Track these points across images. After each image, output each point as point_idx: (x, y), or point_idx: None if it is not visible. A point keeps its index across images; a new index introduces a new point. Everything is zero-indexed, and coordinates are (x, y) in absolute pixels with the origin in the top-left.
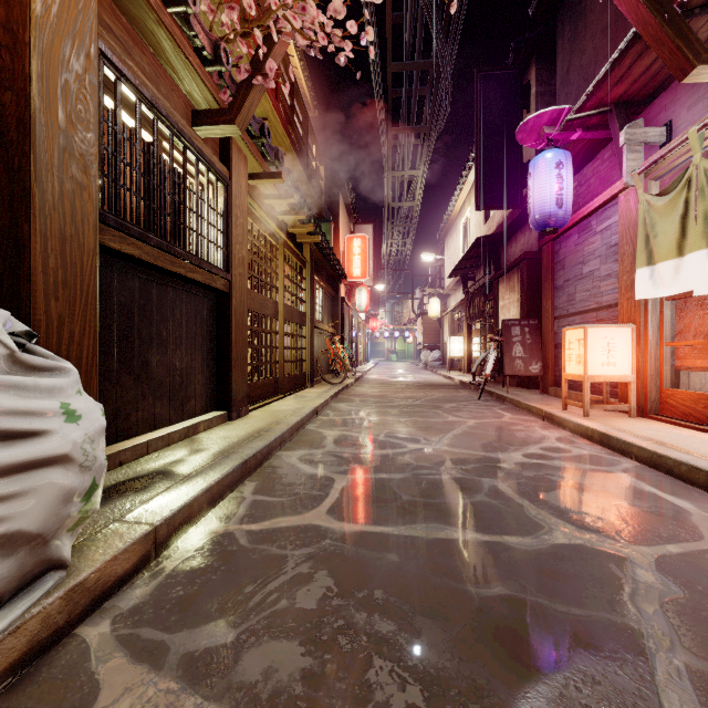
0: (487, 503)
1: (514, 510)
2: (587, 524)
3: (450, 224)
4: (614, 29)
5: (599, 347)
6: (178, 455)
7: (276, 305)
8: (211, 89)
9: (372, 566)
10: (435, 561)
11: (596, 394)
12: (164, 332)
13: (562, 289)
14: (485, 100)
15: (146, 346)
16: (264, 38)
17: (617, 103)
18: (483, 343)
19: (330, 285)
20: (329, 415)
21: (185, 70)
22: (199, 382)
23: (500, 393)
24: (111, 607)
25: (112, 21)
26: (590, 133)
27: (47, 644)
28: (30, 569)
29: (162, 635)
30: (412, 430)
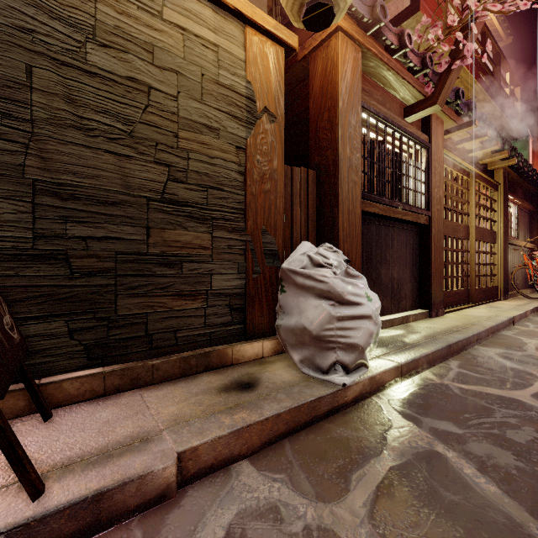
0: None
1: None
2: None
3: None
4: None
5: None
6: (400, 332)
7: (466, 229)
8: (418, 88)
9: None
10: None
11: None
12: (387, 256)
13: None
14: None
15: (378, 265)
16: (462, 29)
17: None
18: None
19: (527, 201)
20: (527, 326)
21: (401, 86)
22: (408, 288)
23: None
24: (385, 395)
25: (363, 84)
26: None
27: (364, 396)
28: (358, 361)
29: (416, 415)
30: None
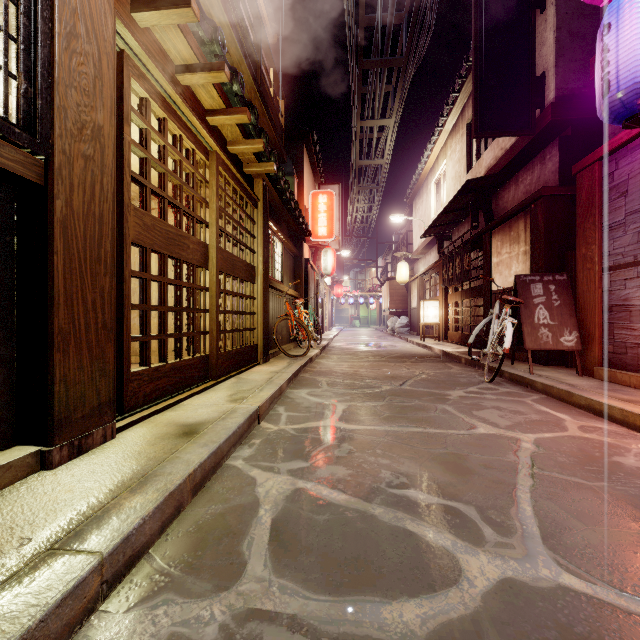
0: None
1: None
2: None
3: (420, 184)
4: None
5: None
6: None
7: (204, 249)
8: None
9: None
10: None
11: None
12: None
13: (622, 226)
14: None
15: None
16: None
17: None
18: (465, 308)
19: (292, 242)
20: (279, 419)
21: None
22: None
23: (518, 373)
24: None
25: None
26: None
27: None
28: None
29: None
30: (435, 474)
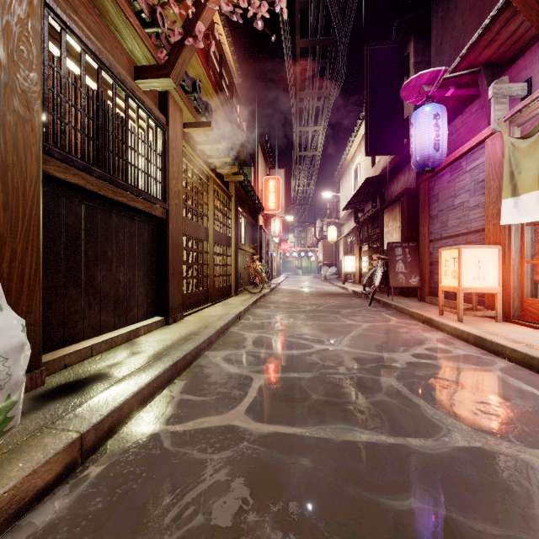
0: (387, 403)
1: (413, 410)
2: (481, 425)
3: (344, 168)
4: (481, 6)
5: (471, 264)
6: (118, 357)
7: (207, 231)
8: (150, 47)
9: (286, 473)
10: (346, 467)
11: (466, 302)
12: (109, 251)
13: (436, 217)
14: (373, 68)
15: (92, 264)
16: (194, 5)
17: (485, 64)
18: (371, 261)
19: (251, 216)
20: (249, 319)
21: (126, 29)
22: (141, 293)
23: (386, 301)
24: (26, 525)
25: None
26: (461, 90)
27: None
28: None
29: None
30: (317, 333)
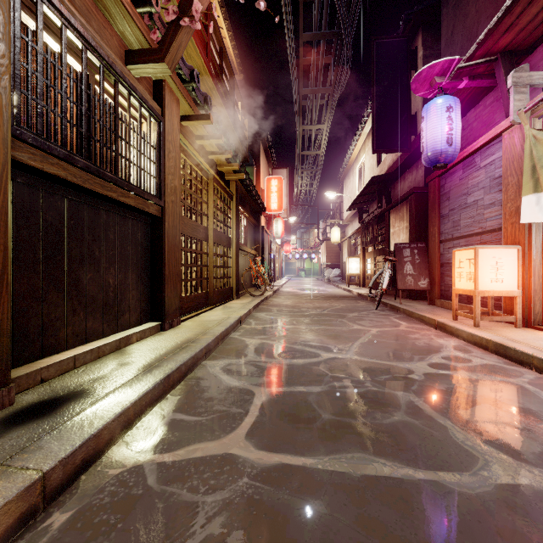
0: (409, 424)
1: (440, 433)
2: (523, 454)
3: (348, 168)
4: None
5: (488, 266)
6: (104, 369)
7: (206, 231)
8: (142, 29)
9: (296, 523)
10: (369, 513)
11: (480, 306)
12: (96, 251)
13: (447, 217)
14: (380, 62)
15: (77, 265)
16: None
17: (503, 52)
18: (376, 263)
19: (252, 216)
20: (251, 324)
21: (115, 7)
22: (134, 297)
23: (394, 304)
24: None
25: None
26: (475, 82)
27: None
28: None
29: None
30: (323, 339)
